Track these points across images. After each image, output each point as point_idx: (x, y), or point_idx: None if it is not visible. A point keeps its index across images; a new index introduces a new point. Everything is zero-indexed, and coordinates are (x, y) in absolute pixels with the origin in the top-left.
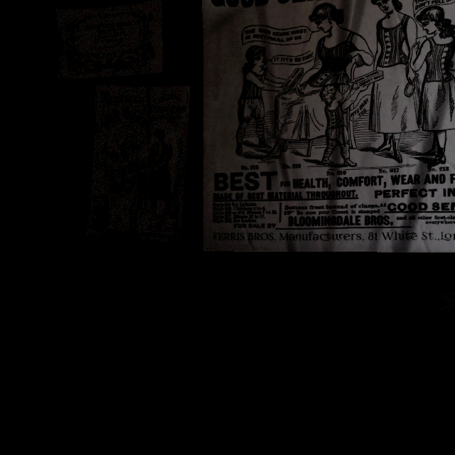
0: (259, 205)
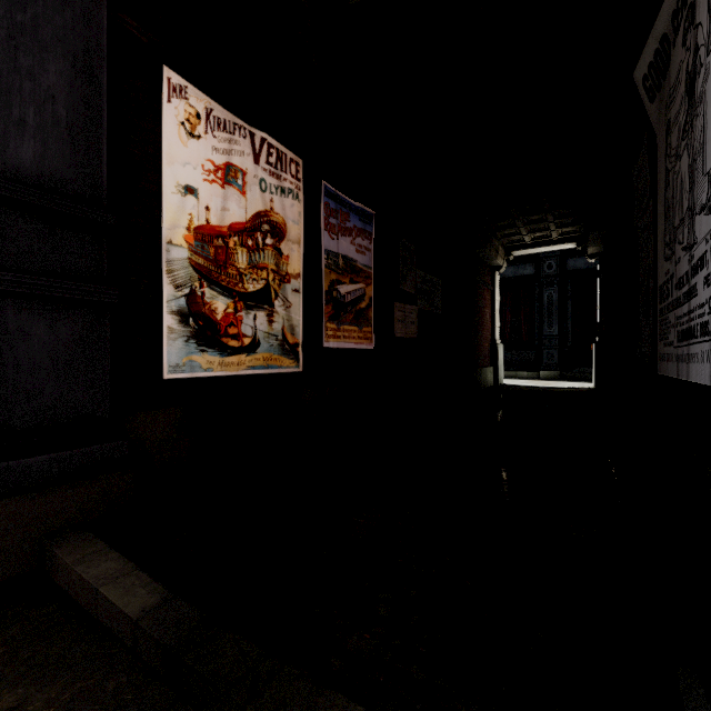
0: (669, 318)
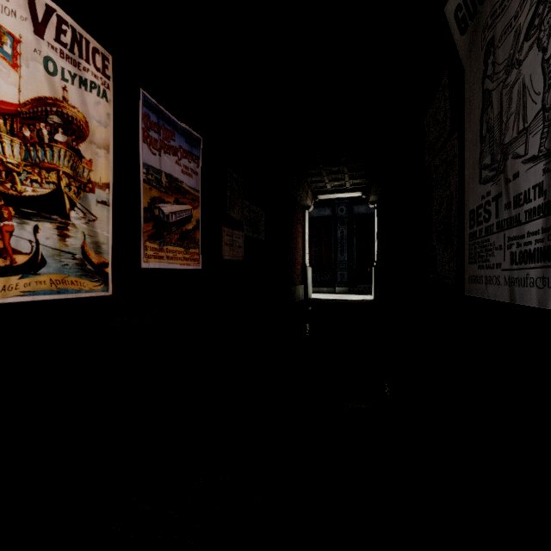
0: (490, 240)
